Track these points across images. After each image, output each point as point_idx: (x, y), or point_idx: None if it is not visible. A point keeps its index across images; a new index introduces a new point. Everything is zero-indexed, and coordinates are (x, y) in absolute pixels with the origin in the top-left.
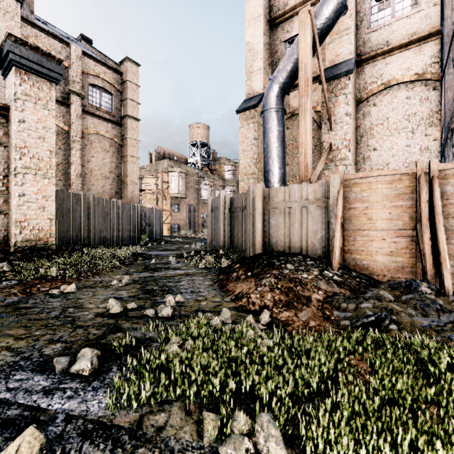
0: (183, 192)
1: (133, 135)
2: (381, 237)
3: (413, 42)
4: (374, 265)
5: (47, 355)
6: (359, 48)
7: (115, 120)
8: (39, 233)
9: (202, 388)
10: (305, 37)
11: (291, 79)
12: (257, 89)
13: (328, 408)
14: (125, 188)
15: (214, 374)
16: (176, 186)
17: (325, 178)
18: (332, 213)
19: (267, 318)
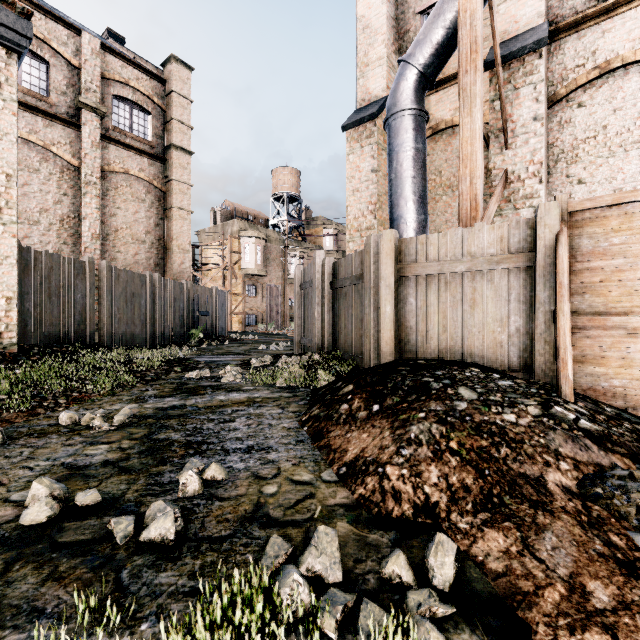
0: (262, 267)
1: (182, 175)
2: None
3: None
4: (639, 389)
5: None
6: (551, 11)
7: (154, 153)
8: None
9: None
10: None
11: (439, 57)
12: (377, 90)
13: None
14: (169, 257)
15: None
16: (251, 259)
17: None
18: (542, 281)
19: (451, 568)
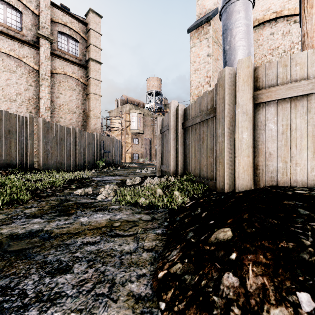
0: (141, 129)
1: (96, 75)
2: None
3: None
4: None
5: None
6: None
7: (80, 63)
8: None
9: None
10: None
11: None
12: (210, 5)
13: None
14: (89, 121)
15: None
16: (135, 124)
17: None
18: None
19: None
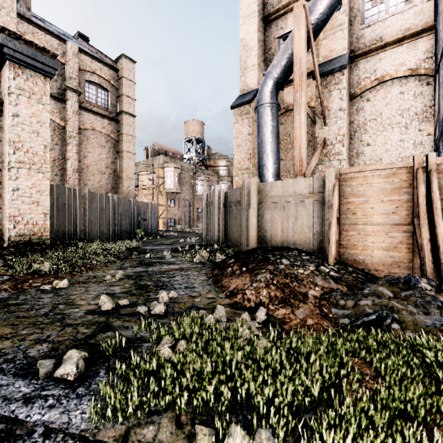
0: (178, 187)
1: (129, 130)
2: (377, 231)
3: (407, 37)
4: (370, 260)
5: (32, 356)
6: (352, 44)
7: (111, 116)
8: (33, 228)
9: (195, 395)
10: (299, 32)
11: (286, 74)
12: (252, 84)
13: (333, 420)
14: (121, 183)
15: (208, 381)
16: (171, 182)
17: (319, 173)
18: (327, 208)
19: (263, 316)
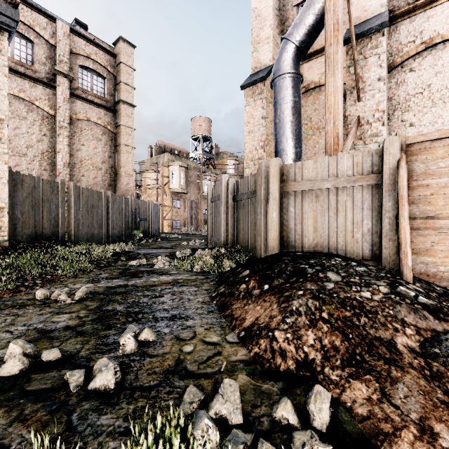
0: (184, 187)
1: (128, 122)
2: None
3: None
4: None
5: None
6: (390, 3)
7: (108, 106)
8: None
9: None
10: None
11: (310, 36)
12: (265, 60)
13: None
14: (119, 180)
15: None
16: (176, 181)
17: None
18: (387, 195)
19: (327, 413)
